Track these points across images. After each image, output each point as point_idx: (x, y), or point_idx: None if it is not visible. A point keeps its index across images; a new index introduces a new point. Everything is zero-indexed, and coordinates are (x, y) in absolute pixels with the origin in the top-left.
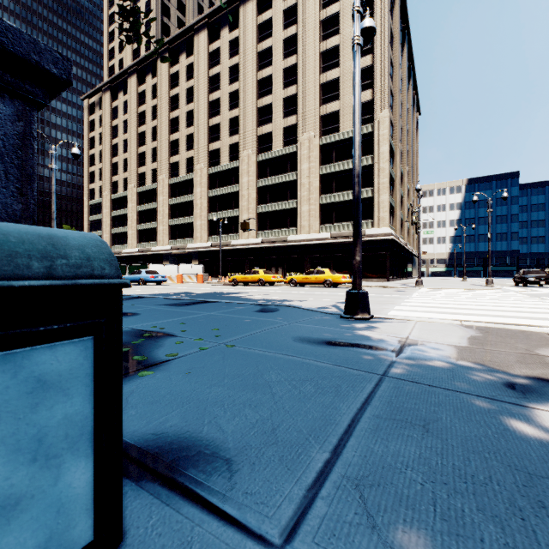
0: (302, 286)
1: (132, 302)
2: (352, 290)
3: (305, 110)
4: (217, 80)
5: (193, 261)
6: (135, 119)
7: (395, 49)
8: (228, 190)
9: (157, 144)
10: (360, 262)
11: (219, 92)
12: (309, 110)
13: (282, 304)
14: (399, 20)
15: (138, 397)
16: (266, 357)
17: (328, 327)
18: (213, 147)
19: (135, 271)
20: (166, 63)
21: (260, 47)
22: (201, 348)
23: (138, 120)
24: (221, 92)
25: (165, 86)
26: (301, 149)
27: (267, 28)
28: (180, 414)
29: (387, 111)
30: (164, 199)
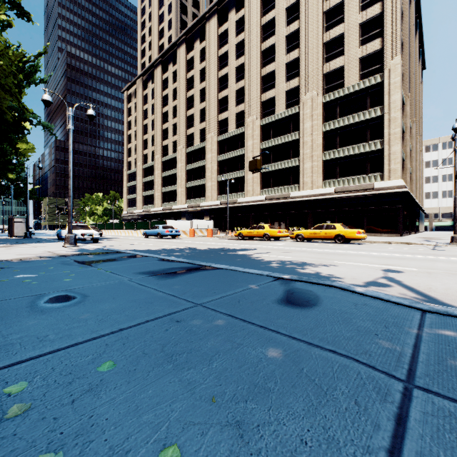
0: (309, 241)
1: (115, 265)
2: None
3: (308, 70)
4: (225, 58)
5: (205, 217)
6: (160, 102)
7: None
8: (235, 153)
9: (176, 120)
10: None
11: (227, 68)
12: (311, 70)
13: (317, 281)
14: None
15: None
16: None
17: None
18: (221, 118)
19: (154, 226)
20: (184, 51)
21: (263, 20)
22: None
23: (162, 102)
24: (229, 67)
25: (182, 70)
26: (304, 109)
27: (270, 2)
28: None
29: (399, 58)
30: (182, 165)
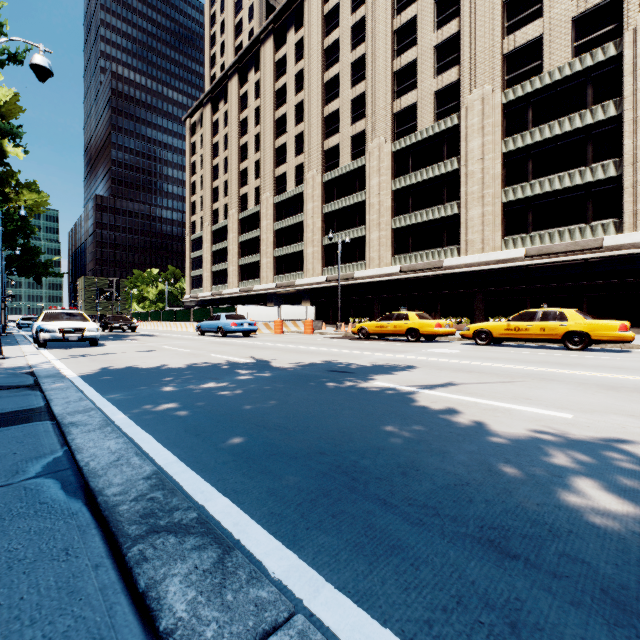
0: (497, 343)
1: None
2: None
3: (475, 52)
4: (334, 50)
5: (303, 302)
6: (236, 129)
7: None
8: (350, 200)
9: (260, 155)
10: None
11: (337, 66)
12: (482, 50)
13: None
14: None
15: None
16: None
17: None
18: (328, 145)
19: (213, 315)
20: (271, 49)
21: None
22: None
23: (239, 130)
24: (340, 65)
25: (269, 78)
26: (467, 118)
27: None
28: None
29: None
30: (268, 223)
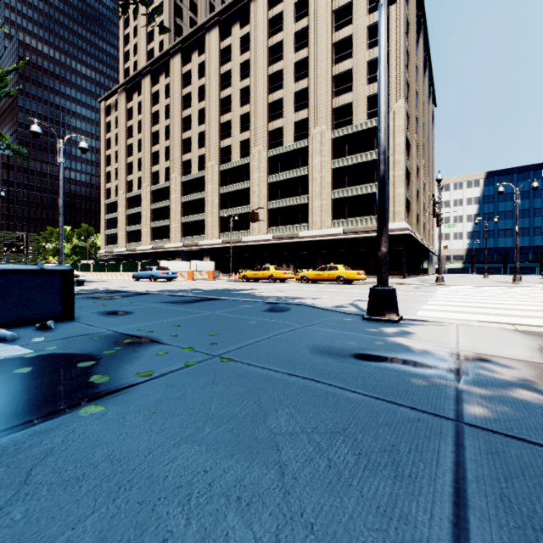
0: (314, 282)
1: (133, 299)
2: (377, 287)
3: (317, 103)
4: (228, 77)
5: (204, 257)
6: (149, 119)
7: (411, 37)
8: (239, 186)
9: (170, 143)
10: (387, 253)
11: (230, 89)
12: (321, 103)
13: (294, 303)
14: (415, 7)
15: (50, 468)
16: (273, 380)
17: (352, 332)
18: (224, 144)
19: (147, 267)
20: (179, 63)
21: (271, 42)
22: (186, 363)
23: (152, 120)
24: (232, 88)
25: (177, 85)
26: (313, 143)
27: (278, 22)
28: (100, 527)
29: (403, 101)
30: (176, 197)
